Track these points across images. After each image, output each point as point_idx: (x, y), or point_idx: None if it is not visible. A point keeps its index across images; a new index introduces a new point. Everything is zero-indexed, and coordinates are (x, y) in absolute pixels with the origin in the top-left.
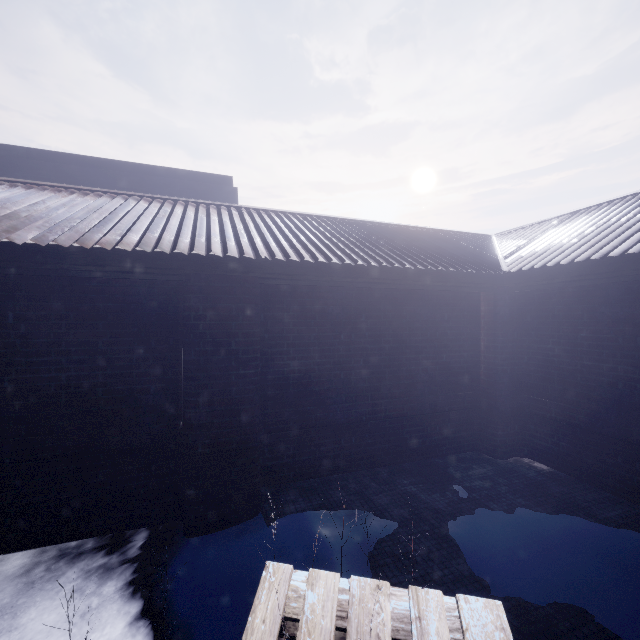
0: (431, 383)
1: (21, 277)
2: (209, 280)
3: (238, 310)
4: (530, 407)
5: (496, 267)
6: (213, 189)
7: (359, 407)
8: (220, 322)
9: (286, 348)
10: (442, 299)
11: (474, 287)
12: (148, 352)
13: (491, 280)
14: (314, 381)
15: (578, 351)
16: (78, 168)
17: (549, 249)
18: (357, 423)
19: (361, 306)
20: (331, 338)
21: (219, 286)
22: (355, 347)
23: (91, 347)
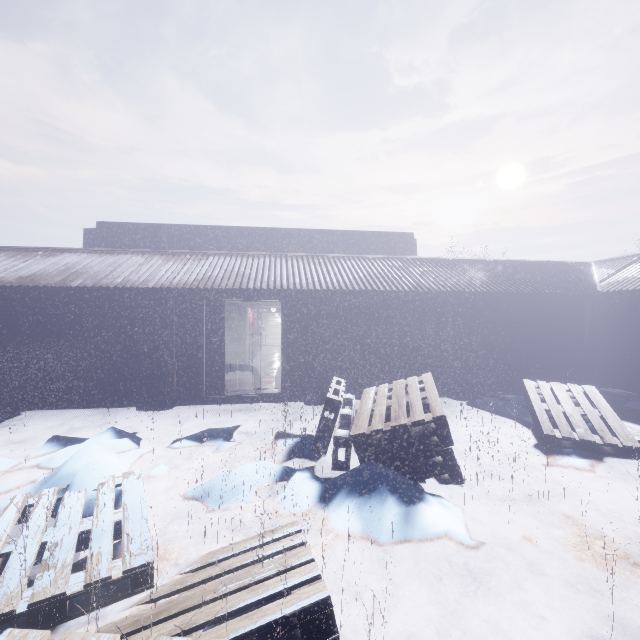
0: (556, 348)
1: (397, 301)
2: (465, 301)
3: (475, 312)
4: (614, 361)
5: (594, 289)
6: (403, 241)
7: (519, 357)
8: (468, 317)
9: (487, 329)
10: (562, 306)
11: (581, 300)
12: (435, 329)
13: (591, 296)
14: (499, 344)
15: (639, 331)
16: (338, 237)
17: (626, 279)
18: (518, 365)
19: (520, 310)
20: (506, 325)
21: (468, 303)
22: (517, 329)
23: (417, 327)
